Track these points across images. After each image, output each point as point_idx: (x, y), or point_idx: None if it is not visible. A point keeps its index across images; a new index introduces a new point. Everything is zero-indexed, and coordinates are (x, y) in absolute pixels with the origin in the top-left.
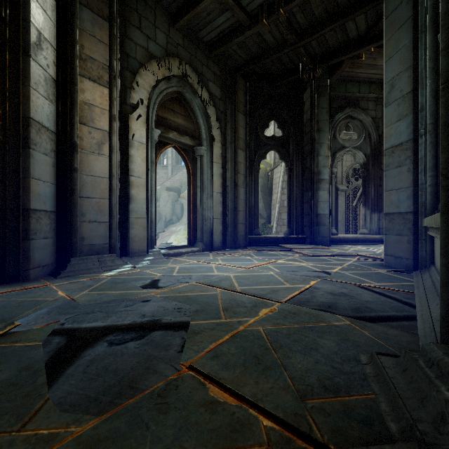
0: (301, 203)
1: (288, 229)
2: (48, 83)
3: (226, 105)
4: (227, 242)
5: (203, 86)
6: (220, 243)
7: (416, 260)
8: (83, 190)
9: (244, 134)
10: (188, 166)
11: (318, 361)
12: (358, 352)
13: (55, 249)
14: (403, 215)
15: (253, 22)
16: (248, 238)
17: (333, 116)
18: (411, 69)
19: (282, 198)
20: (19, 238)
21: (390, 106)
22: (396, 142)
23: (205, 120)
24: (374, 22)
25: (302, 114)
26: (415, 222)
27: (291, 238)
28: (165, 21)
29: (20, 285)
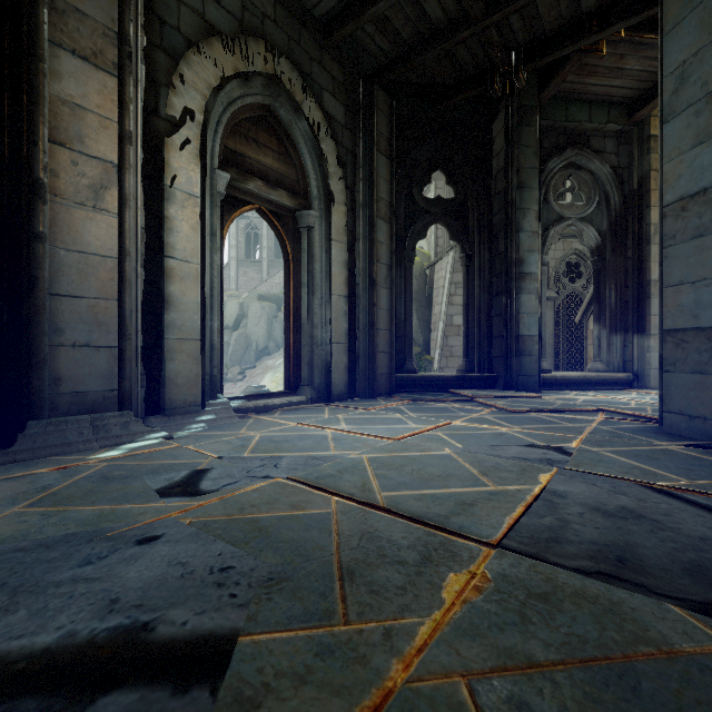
0: (488, 316)
1: (465, 362)
2: None
3: (356, 138)
4: (357, 385)
5: (312, 99)
6: (344, 387)
7: None
8: (60, 280)
9: (388, 192)
10: (285, 247)
11: None
12: None
13: None
14: (708, 332)
15: None
16: (395, 378)
17: (544, 163)
18: None
19: (449, 311)
20: None
21: (677, 118)
22: (692, 187)
23: (316, 162)
24: None
25: (490, 160)
26: None
27: (471, 379)
28: None
29: None
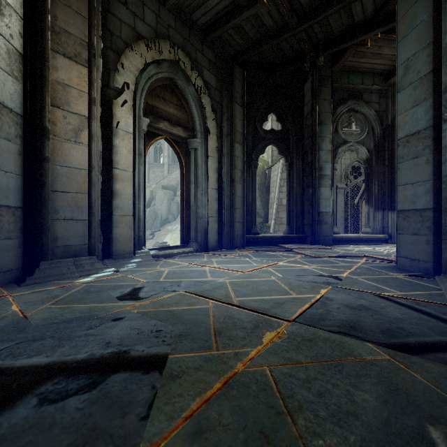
0: (301, 200)
1: (288, 227)
2: (12, 57)
3: (223, 95)
4: (223, 242)
5: (197, 73)
6: (216, 243)
7: (436, 263)
8: (57, 183)
9: (241, 127)
10: (181, 160)
11: (366, 444)
12: (422, 420)
13: (22, 251)
14: (420, 212)
15: (251, 2)
16: (246, 237)
17: (335, 108)
18: (430, 46)
19: (280, 196)
20: None
21: (404, 90)
22: (412, 130)
23: (199, 110)
24: (382, 3)
25: (303, 107)
26: (435, 219)
27: (291, 238)
28: None
29: None
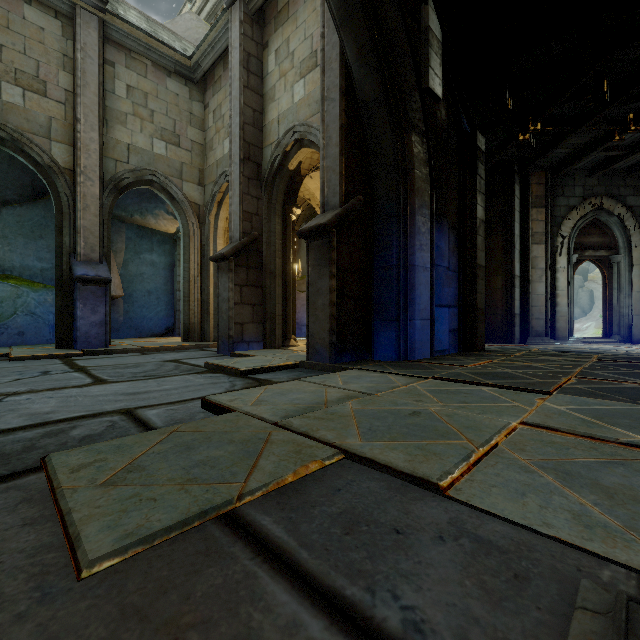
0: None
1: None
2: (518, 255)
3: None
4: None
5: (619, 205)
6: None
7: None
8: (532, 302)
9: None
10: (603, 272)
11: None
12: None
13: (519, 332)
14: None
15: None
16: None
17: None
18: None
19: None
20: (511, 326)
21: None
22: None
23: (622, 231)
24: None
25: None
26: None
27: None
28: (581, 177)
29: (515, 344)
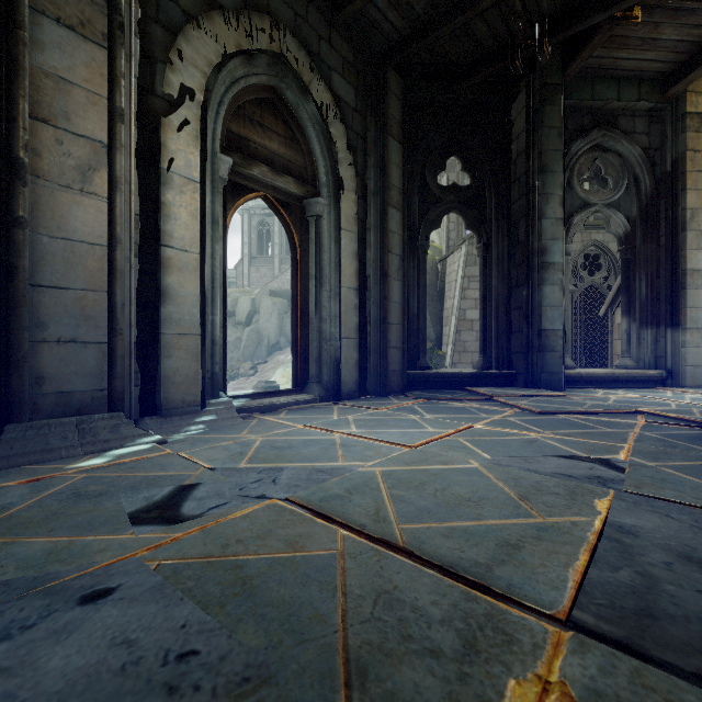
0: (507, 309)
1: (482, 358)
2: None
3: (367, 123)
4: (368, 383)
5: (320, 80)
6: (355, 384)
7: None
8: (42, 270)
9: (400, 179)
10: (292, 237)
11: None
12: None
13: None
14: None
15: None
16: (408, 375)
17: (568, 145)
18: None
19: (462, 305)
20: None
21: None
22: None
23: (325, 147)
24: None
25: (509, 143)
26: None
27: (488, 376)
28: None
29: None
